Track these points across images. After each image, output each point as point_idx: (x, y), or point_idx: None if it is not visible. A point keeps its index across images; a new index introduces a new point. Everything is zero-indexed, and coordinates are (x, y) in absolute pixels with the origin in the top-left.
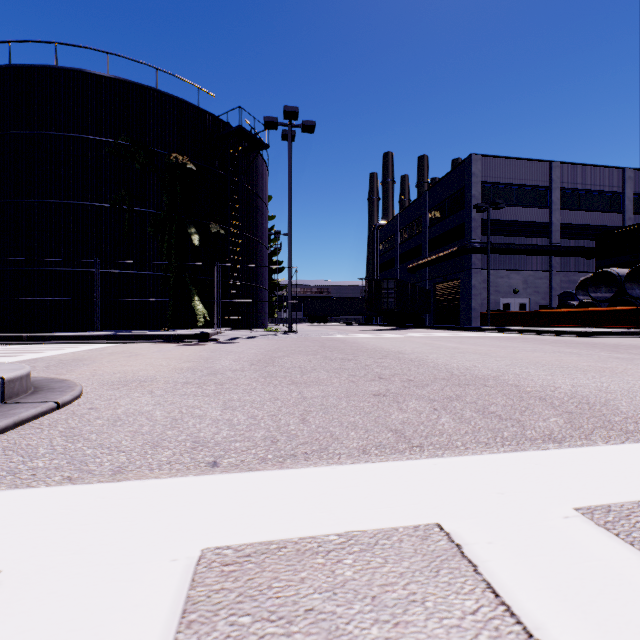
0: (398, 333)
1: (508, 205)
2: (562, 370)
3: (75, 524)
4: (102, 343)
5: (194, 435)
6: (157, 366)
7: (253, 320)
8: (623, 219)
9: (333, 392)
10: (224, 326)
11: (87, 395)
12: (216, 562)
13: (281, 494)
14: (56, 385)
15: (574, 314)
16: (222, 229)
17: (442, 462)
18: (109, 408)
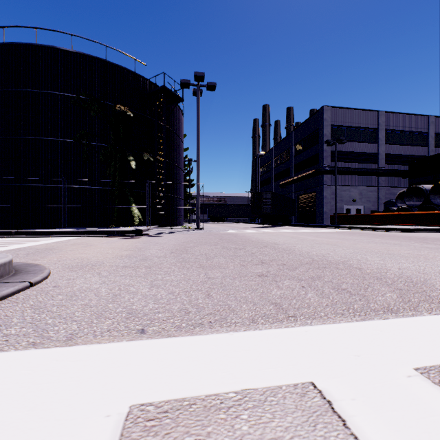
0: (273, 229)
1: (349, 141)
2: (390, 256)
3: (33, 383)
4: (67, 237)
5: (128, 307)
6: (105, 254)
7: (173, 220)
8: (428, 151)
9: (229, 273)
10: (153, 224)
11: (53, 276)
12: (140, 418)
13: (192, 357)
14: (31, 268)
15: (394, 216)
16: (151, 157)
17: (311, 329)
18: (68, 286)
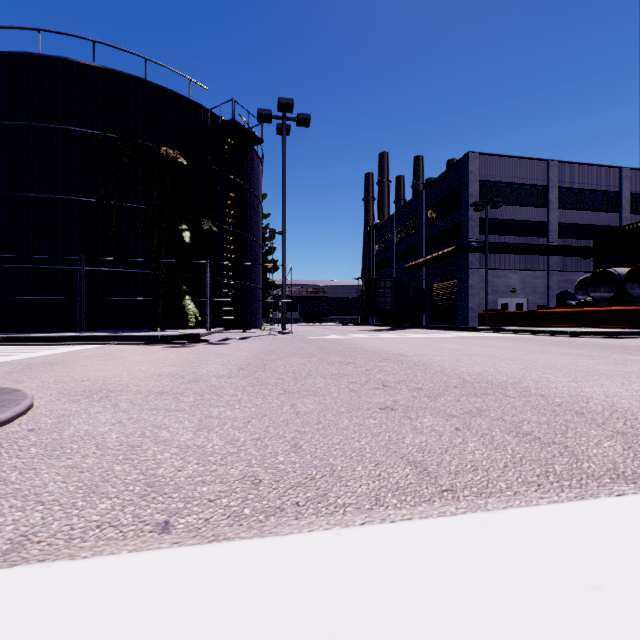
0: (396, 333)
1: (505, 204)
2: (583, 375)
3: None
4: (84, 344)
5: (150, 472)
6: (134, 371)
7: (247, 320)
8: (620, 219)
9: (332, 405)
10: (217, 326)
11: (36, 410)
12: None
13: (256, 594)
14: (1, 398)
15: (574, 314)
16: (215, 226)
17: (489, 520)
18: (55, 429)
